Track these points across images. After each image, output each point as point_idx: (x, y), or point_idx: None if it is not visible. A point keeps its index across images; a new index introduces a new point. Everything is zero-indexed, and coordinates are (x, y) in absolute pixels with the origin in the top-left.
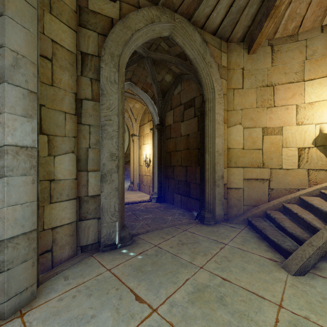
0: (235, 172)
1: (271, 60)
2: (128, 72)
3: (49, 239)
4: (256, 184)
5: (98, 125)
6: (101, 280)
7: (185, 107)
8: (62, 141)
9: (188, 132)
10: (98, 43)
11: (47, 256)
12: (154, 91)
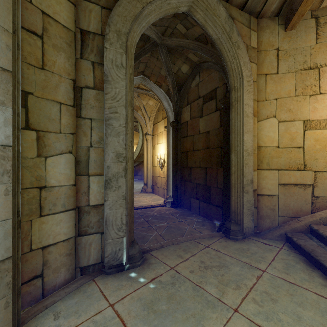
0: (268, 176)
1: (315, 35)
2: (140, 64)
3: (39, 262)
4: (295, 191)
5: (101, 119)
6: (100, 324)
7: (204, 100)
8: (56, 139)
9: (208, 128)
10: (101, 19)
11: (36, 283)
12: (168, 85)
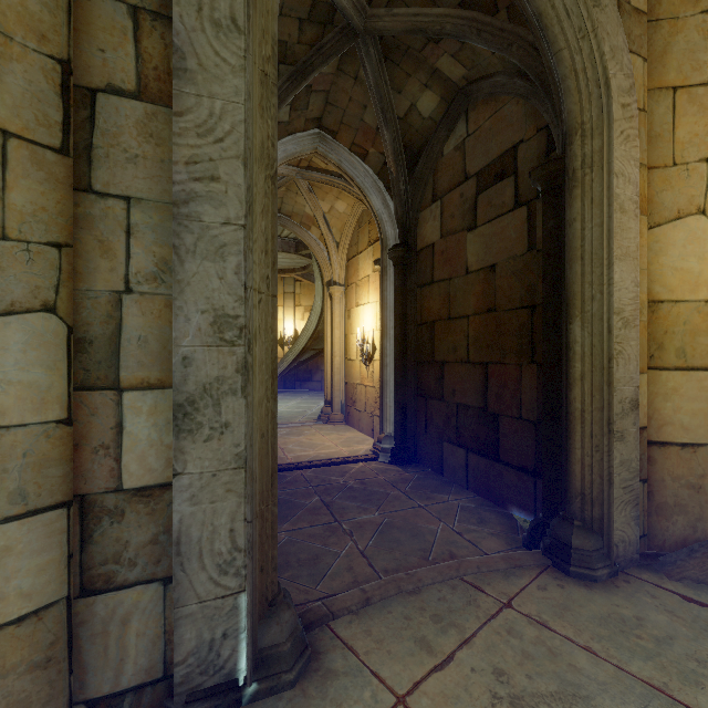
0: (681, 388)
1: None
2: (312, 97)
3: None
4: None
5: (165, 202)
6: None
7: (480, 182)
8: None
9: (493, 257)
10: None
11: None
12: (384, 151)
